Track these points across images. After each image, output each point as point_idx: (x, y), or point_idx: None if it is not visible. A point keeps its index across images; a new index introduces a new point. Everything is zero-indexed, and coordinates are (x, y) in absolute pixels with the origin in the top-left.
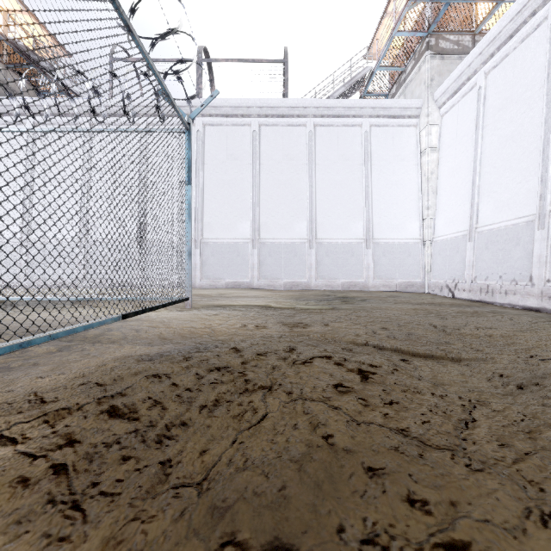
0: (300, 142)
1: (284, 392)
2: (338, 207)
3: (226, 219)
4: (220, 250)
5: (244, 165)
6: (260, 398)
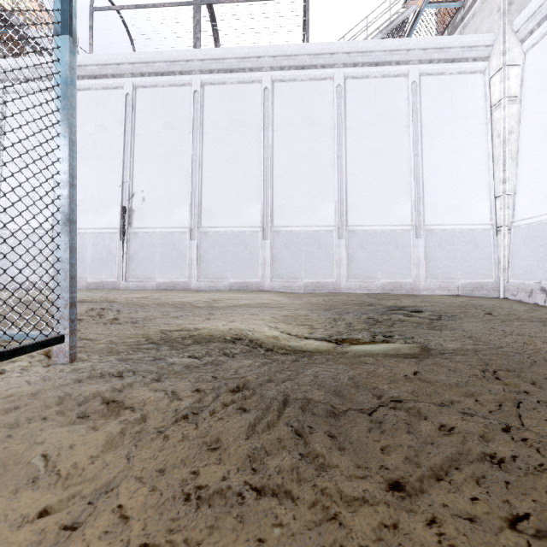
0: (326, 100)
1: None
2: (377, 183)
3: (230, 201)
4: (223, 242)
5: (252, 133)
6: None
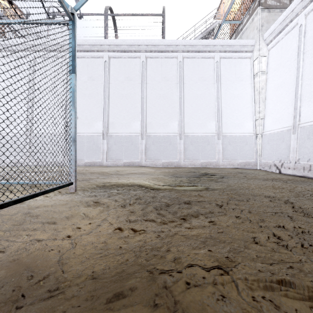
0: (173, 69)
1: None
2: (199, 111)
3: (124, 119)
4: (120, 141)
5: (136, 84)
6: None
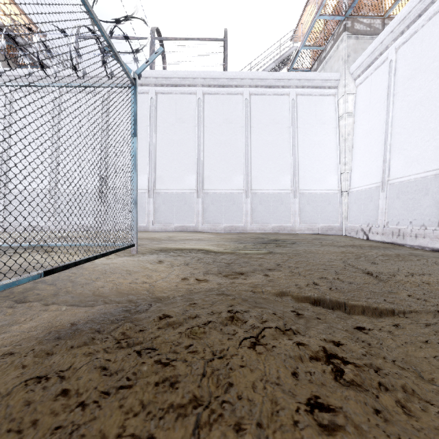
0: (238, 108)
1: (230, 430)
2: (270, 162)
3: (175, 172)
4: (170, 199)
5: (190, 127)
6: None
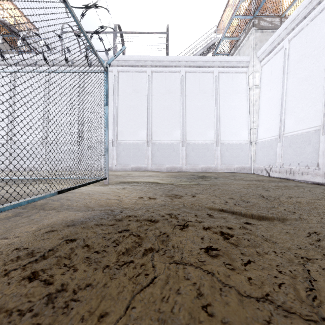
0: (176, 82)
1: (168, 255)
2: (199, 121)
3: (132, 128)
4: (128, 148)
5: (142, 96)
6: (150, 260)
